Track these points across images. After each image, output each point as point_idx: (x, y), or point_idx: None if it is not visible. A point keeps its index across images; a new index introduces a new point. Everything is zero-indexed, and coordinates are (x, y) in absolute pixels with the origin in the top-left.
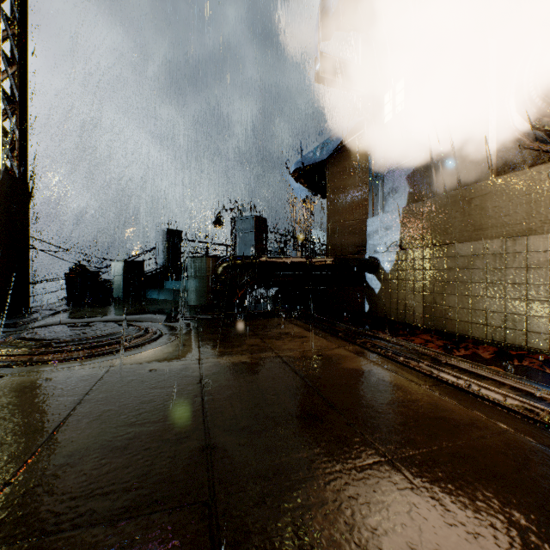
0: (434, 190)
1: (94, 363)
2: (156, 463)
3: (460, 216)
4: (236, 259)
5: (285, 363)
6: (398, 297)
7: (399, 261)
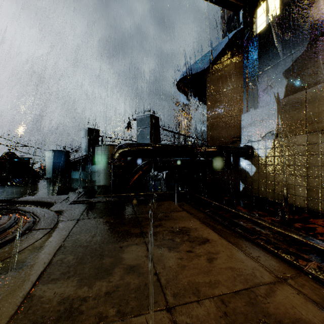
0: (319, 78)
1: None
2: None
3: None
4: (131, 145)
5: None
6: (275, 180)
7: (276, 148)
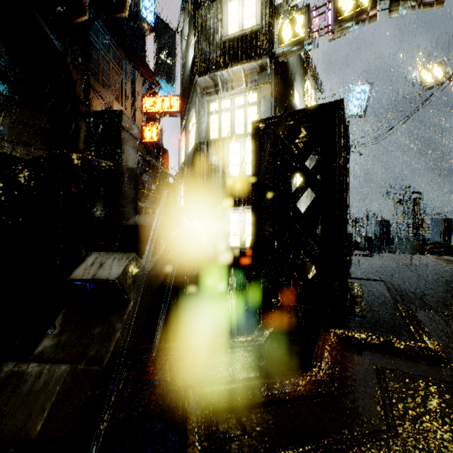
0: None
1: None
2: None
3: None
4: (435, 244)
5: None
6: None
7: None
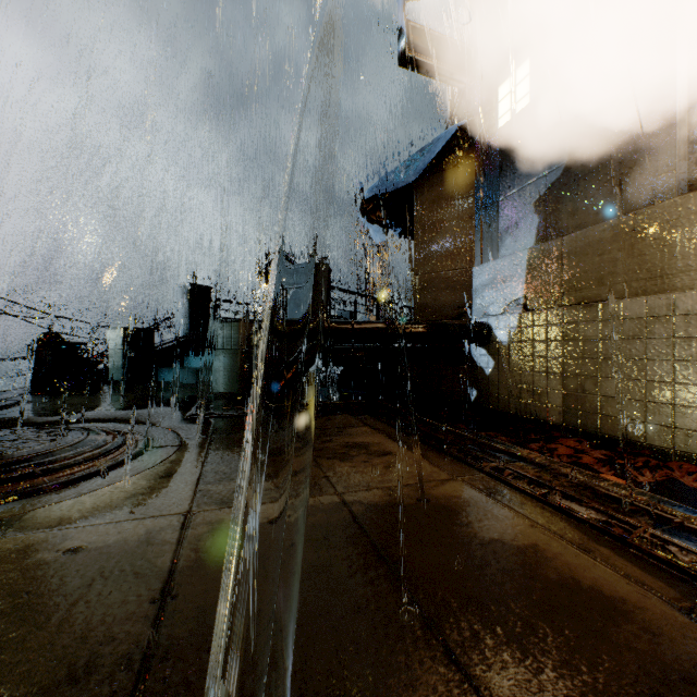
0: (580, 220)
1: None
2: None
3: (625, 256)
4: (281, 323)
5: (357, 526)
6: (521, 381)
7: (523, 328)
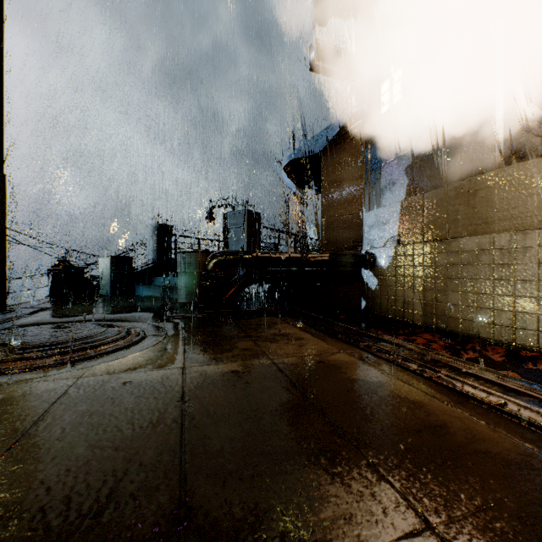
0: (435, 182)
1: (60, 373)
2: (106, 540)
3: (463, 209)
4: (228, 254)
5: (282, 373)
6: (396, 294)
7: (397, 257)
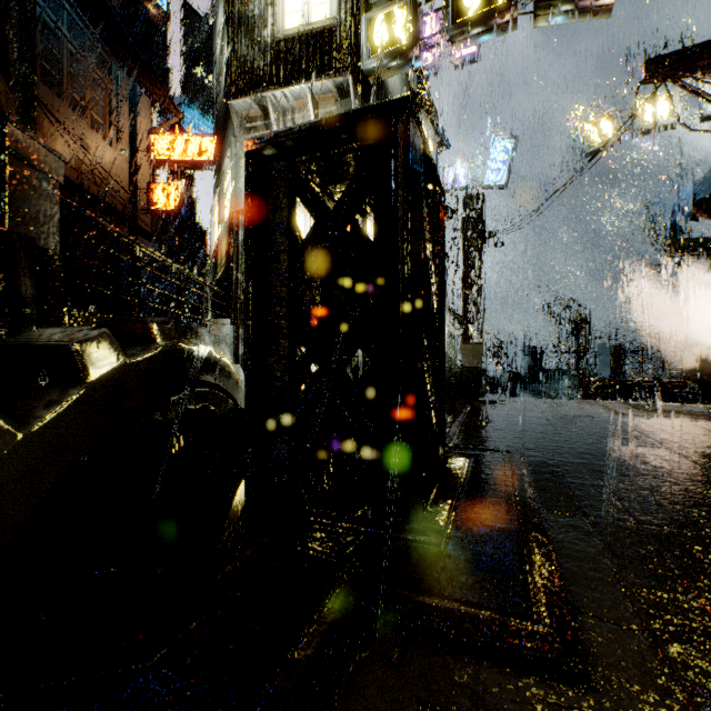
0: None
1: None
2: None
3: None
4: (603, 381)
5: None
6: None
7: None
